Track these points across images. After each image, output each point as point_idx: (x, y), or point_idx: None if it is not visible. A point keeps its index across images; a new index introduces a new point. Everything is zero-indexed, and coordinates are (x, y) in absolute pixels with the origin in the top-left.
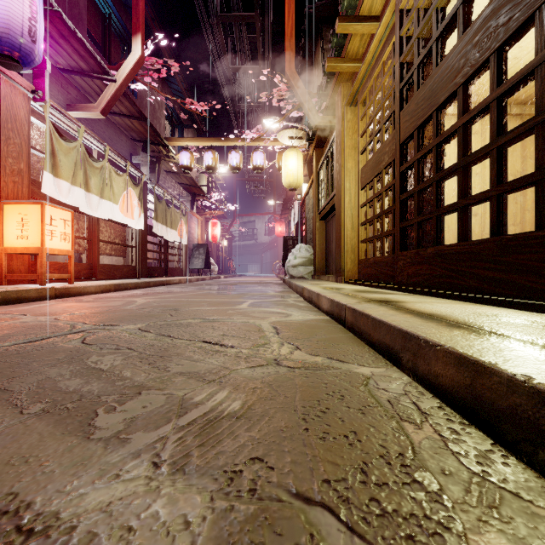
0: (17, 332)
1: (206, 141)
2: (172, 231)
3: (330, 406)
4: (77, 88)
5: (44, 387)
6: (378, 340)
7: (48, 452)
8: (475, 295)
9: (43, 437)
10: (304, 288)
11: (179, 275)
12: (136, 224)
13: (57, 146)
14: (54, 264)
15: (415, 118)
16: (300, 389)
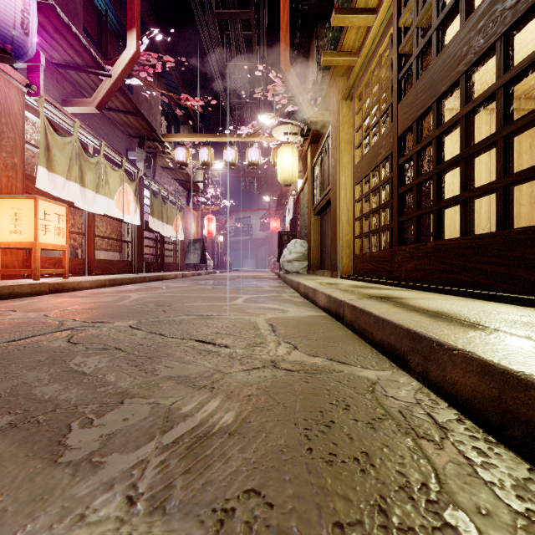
0: (2, 330)
1: (202, 137)
2: (168, 226)
3: (335, 419)
4: (73, 84)
5: (17, 395)
6: (381, 339)
7: (3, 482)
8: (480, 292)
9: (2, 460)
10: (300, 283)
11: (175, 270)
12: (132, 219)
13: (52, 141)
14: (49, 259)
15: (413, 110)
16: (300, 397)
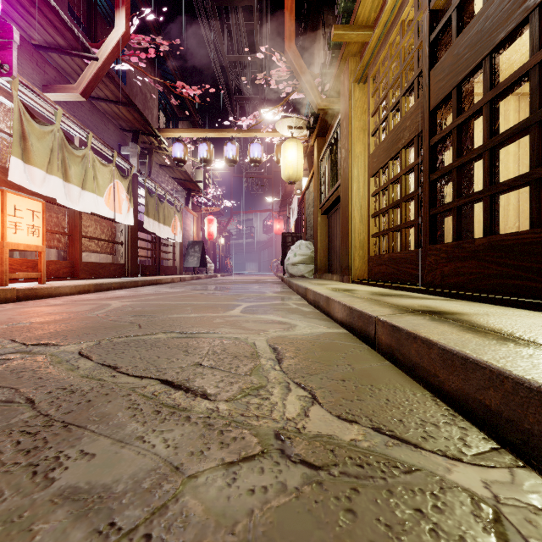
0: None
1: (200, 132)
2: (165, 227)
3: None
4: (56, 69)
5: None
6: (460, 391)
7: None
8: None
9: None
10: (308, 289)
11: (173, 274)
12: (124, 219)
13: (28, 129)
14: (26, 261)
15: (453, 73)
16: None
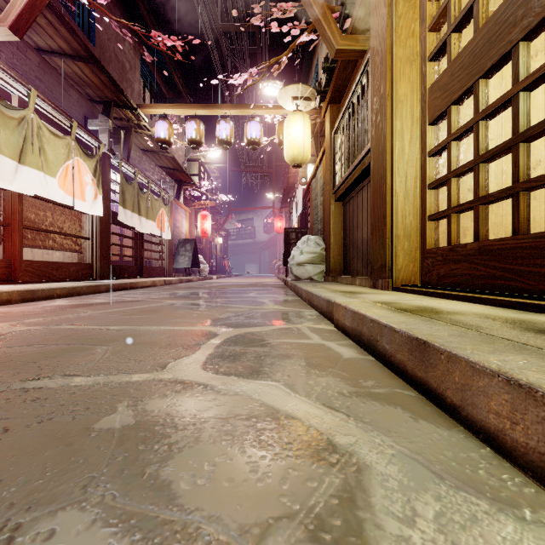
0: None
1: (188, 109)
2: (148, 221)
3: None
4: None
5: None
6: None
7: None
8: None
9: None
10: (337, 304)
11: (159, 275)
12: (90, 208)
13: None
14: None
15: None
16: None
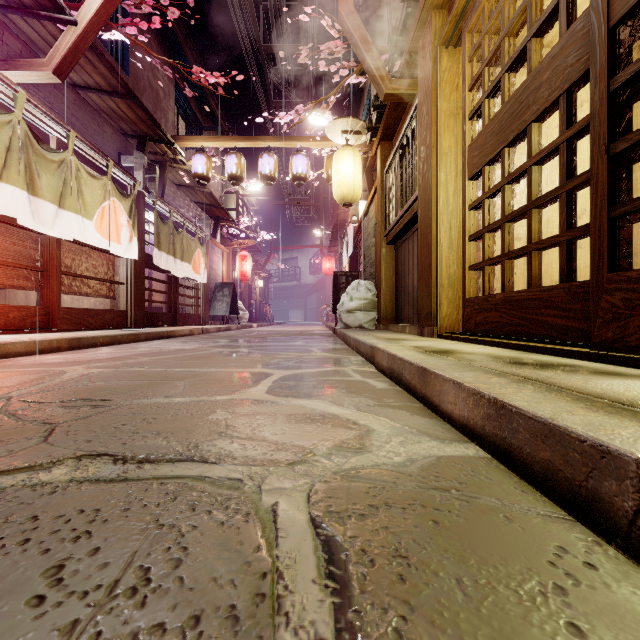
0: None
1: (228, 141)
2: (183, 264)
3: None
4: (22, 40)
5: None
6: None
7: None
8: None
9: None
10: (377, 348)
11: (195, 323)
12: (125, 251)
13: None
14: None
15: None
16: None
